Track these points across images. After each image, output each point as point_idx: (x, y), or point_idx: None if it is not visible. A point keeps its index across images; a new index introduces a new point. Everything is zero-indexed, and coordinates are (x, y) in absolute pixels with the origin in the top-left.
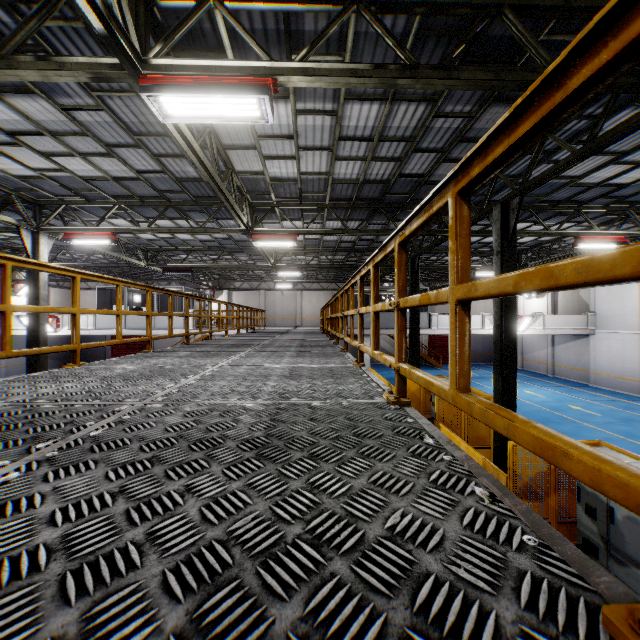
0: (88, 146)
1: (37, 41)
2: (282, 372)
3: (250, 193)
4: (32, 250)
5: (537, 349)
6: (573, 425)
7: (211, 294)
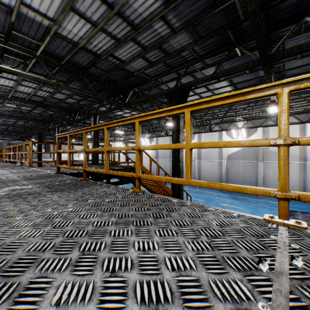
0: None
1: None
2: None
3: None
4: None
5: None
6: None
7: None
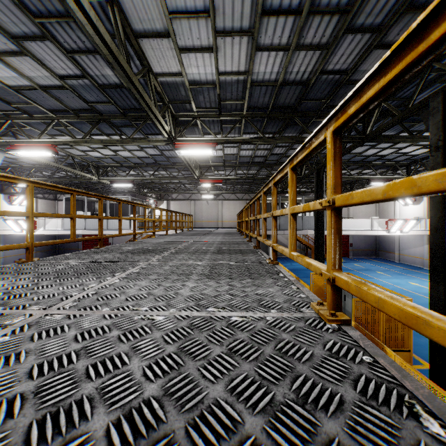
0: None
1: None
2: (148, 368)
3: (172, 102)
4: None
5: (413, 246)
6: None
7: (154, 203)
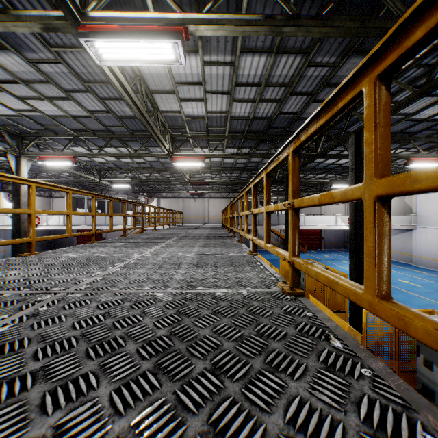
0: (52, 92)
1: (5, 5)
2: (191, 260)
3: (171, 127)
4: (16, 169)
5: None
6: (403, 294)
7: (146, 201)
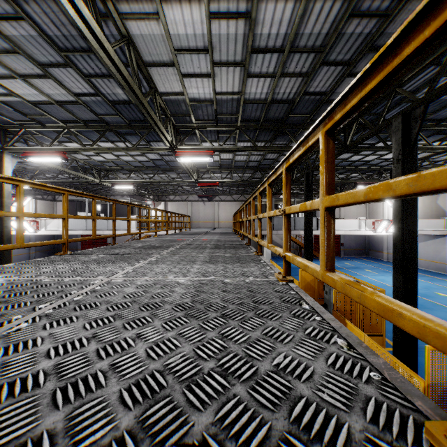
0: (25, 67)
1: None
2: (183, 295)
3: (173, 115)
4: None
5: None
6: (444, 311)
7: (152, 204)
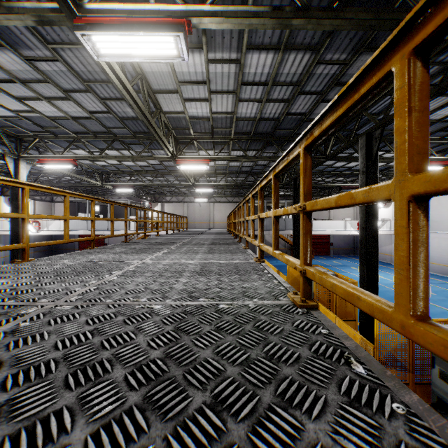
0: (50, 91)
1: None
2: (194, 268)
3: (174, 129)
4: (14, 172)
5: (384, 245)
6: None
7: (149, 205)
